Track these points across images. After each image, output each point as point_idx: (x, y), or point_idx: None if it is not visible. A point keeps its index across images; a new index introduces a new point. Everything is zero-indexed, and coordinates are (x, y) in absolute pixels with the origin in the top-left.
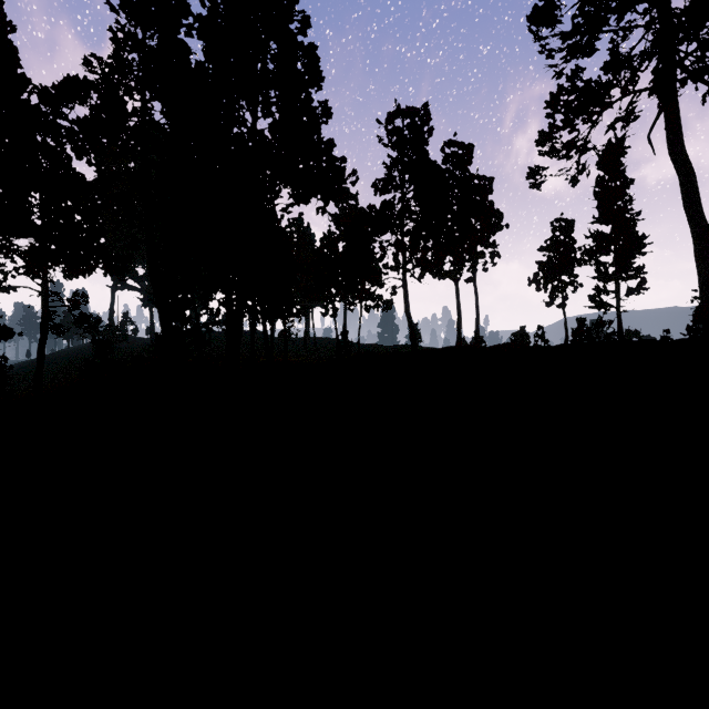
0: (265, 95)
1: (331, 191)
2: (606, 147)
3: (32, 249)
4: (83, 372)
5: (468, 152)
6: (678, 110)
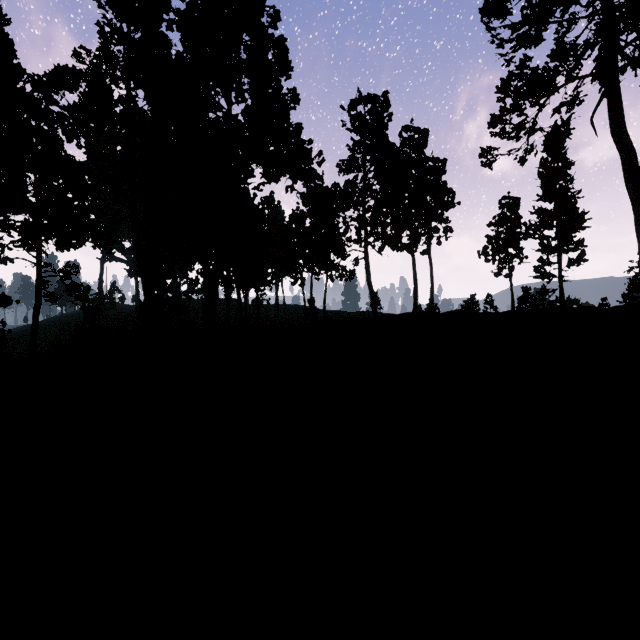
0: (238, 83)
1: (299, 170)
2: (552, 129)
3: (26, 224)
4: (74, 336)
5: (423, 136)
6: (620, 94)
